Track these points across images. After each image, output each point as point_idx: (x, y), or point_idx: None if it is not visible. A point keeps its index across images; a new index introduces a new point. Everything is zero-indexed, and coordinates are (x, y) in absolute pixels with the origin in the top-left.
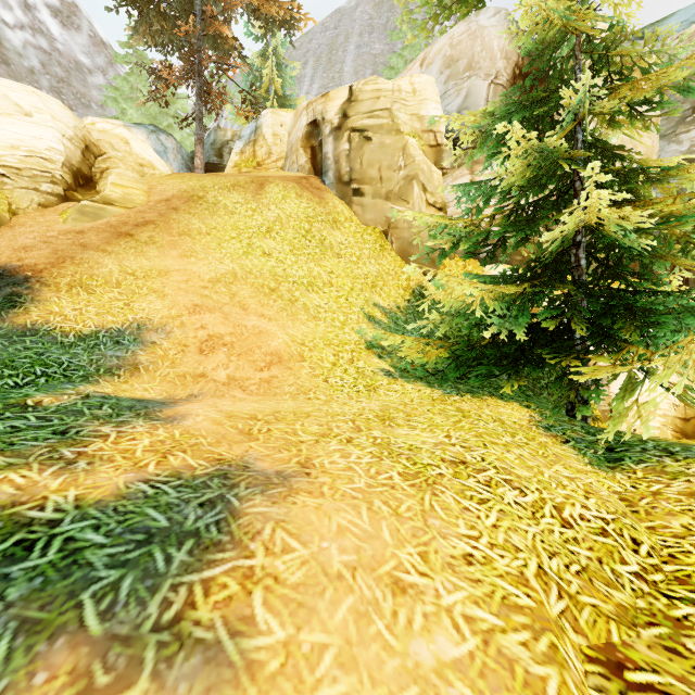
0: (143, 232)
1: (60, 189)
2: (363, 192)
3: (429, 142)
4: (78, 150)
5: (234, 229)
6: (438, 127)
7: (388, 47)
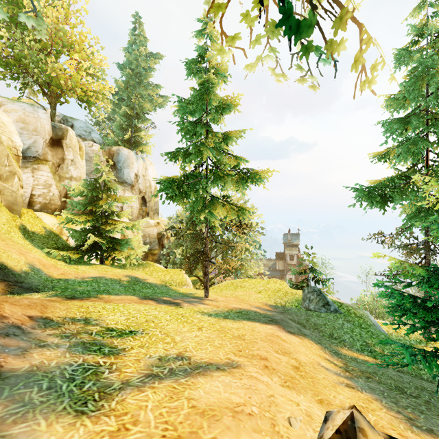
0: None
1: None
2: None
3: (14, 153)
4: None
5: None
6: (19, 147)
7: None
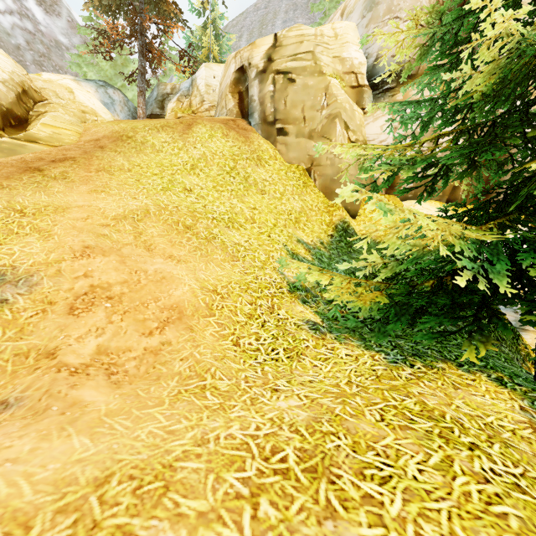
0: (57, 168)
1: None
2: (287, 132)
3: (350, 83)
4: (12, 92)
5: (158, 166)
6: (359, 69)
7: (309, 21)
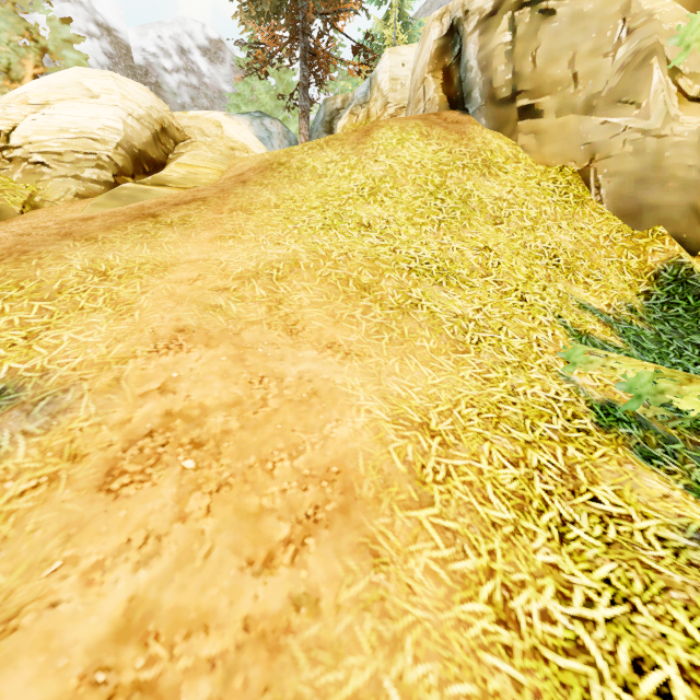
0: (177, 211)
1: (108, 175)
2: (538, 109)
3: None
4: (147, 131)
5: (318, 197)
6: None
7: None
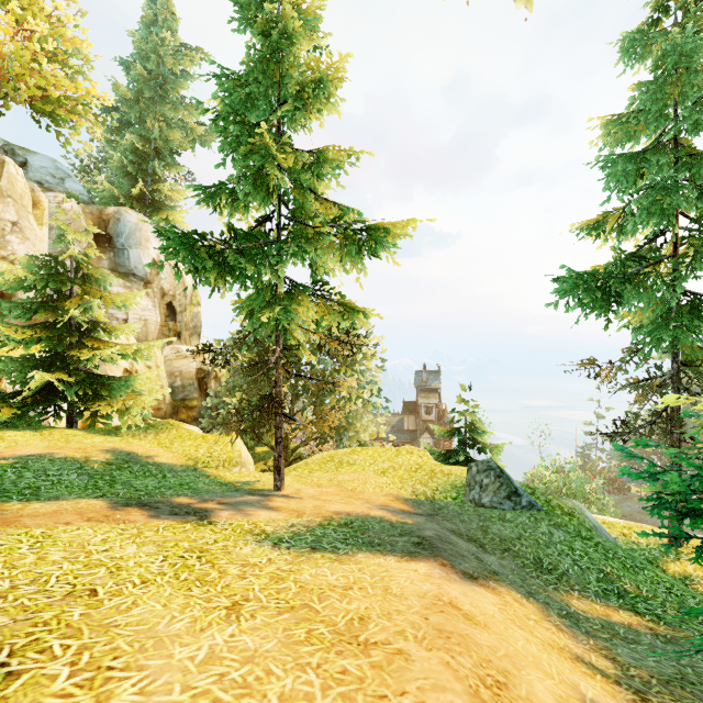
0: None
1: None
2: None
3: None
4: None
5: None
6: None
7: None
